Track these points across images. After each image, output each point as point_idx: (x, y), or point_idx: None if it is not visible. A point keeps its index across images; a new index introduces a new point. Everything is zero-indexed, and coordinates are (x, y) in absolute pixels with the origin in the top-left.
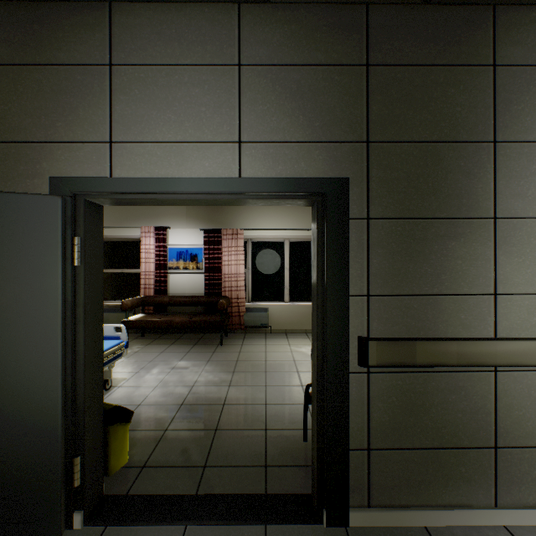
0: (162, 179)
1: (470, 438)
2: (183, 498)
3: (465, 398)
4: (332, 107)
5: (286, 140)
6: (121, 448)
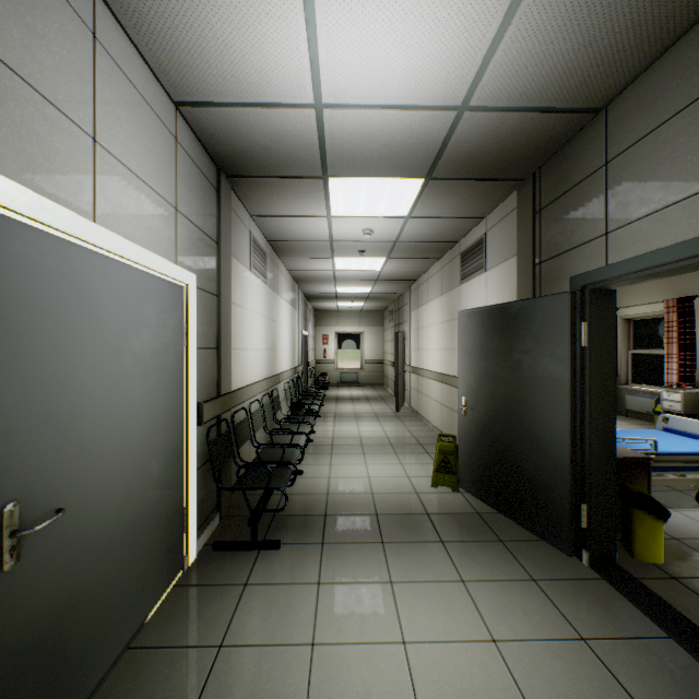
0: (643, 255)
1: None
2: (685, 621)
3: None
4: None
5: None
6: (649, 541)
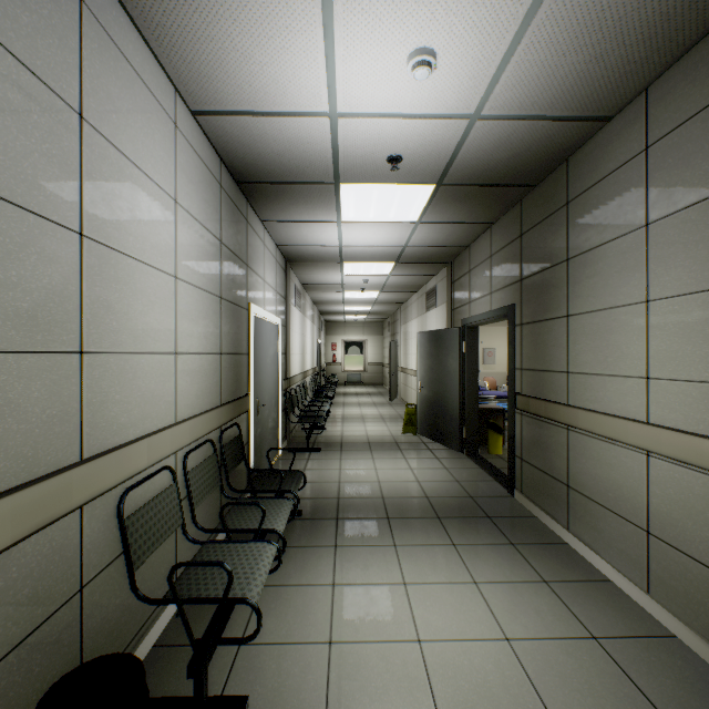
0: (476, 316)
1: (556, 472)
2: (490, 464)
3: (554, 443)
4: (511, 265)
5: (500, 288)
6: (495, 445)
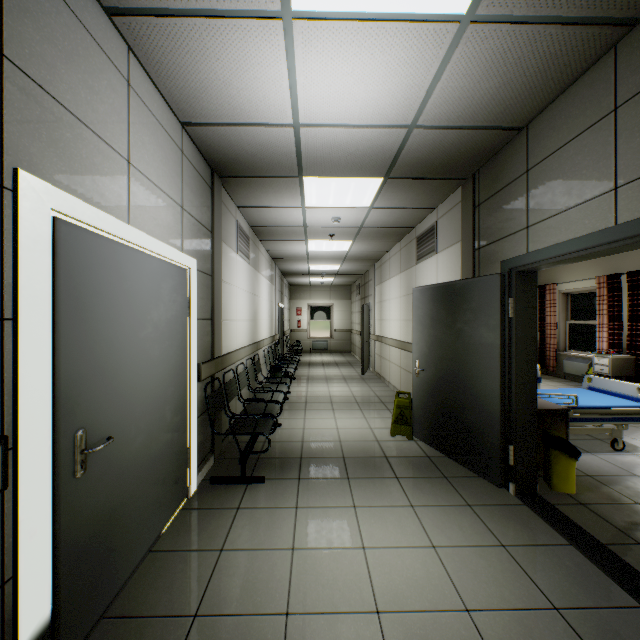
0: (553, 246)
1: None
2: (584, 533)
3: None
4: None
5: None
6: (564, 476)
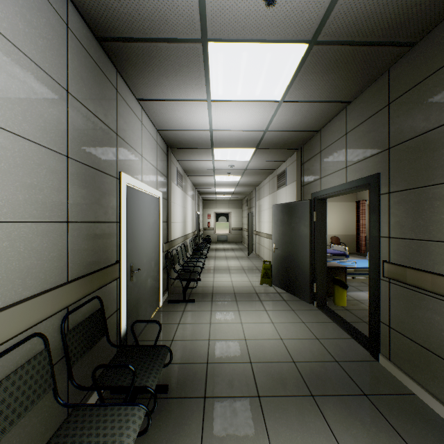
0: (328, 189)
1: None
2: (341, 318)
3: None
4: (374, 136)
5: (358, 161)
6: (341, 298)
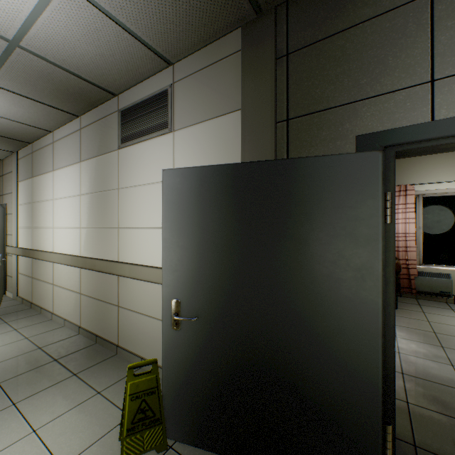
0: None
1: None
2: None
3: None
4: None
5: None
6: None
